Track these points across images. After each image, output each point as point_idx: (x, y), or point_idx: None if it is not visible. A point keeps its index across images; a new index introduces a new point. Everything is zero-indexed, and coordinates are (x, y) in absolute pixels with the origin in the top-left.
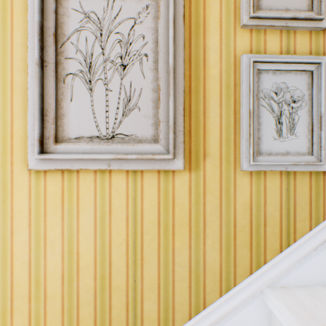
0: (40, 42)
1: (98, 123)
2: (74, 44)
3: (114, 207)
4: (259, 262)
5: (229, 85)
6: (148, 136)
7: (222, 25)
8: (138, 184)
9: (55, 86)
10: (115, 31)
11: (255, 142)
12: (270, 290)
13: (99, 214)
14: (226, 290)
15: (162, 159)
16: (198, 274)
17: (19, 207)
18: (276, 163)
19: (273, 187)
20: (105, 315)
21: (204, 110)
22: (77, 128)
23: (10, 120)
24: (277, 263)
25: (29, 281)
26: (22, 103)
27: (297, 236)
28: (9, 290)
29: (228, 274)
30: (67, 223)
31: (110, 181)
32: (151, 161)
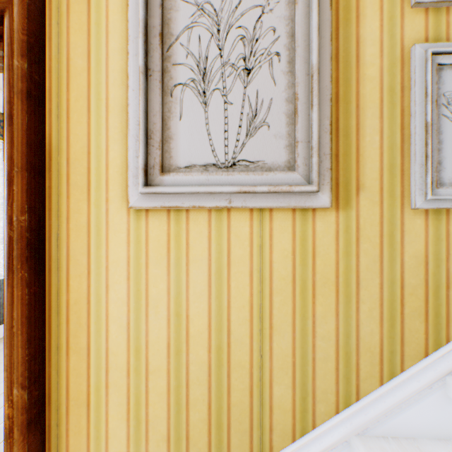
0: (145, 44)
1: (214, 146)
2: (184, 46)
3: (233, 258)
4: (438, 340)
5: (393, 90)
6: (280, 163)
7: (383, 6)
8: (266, 227)
9: (161, 101)
10: (236, 25)
11: (434, 168)
12: None
13: (214, 266)
14: (390, 376)
15: (302, 191)
16: (348, 352)
17: (115, 255)
18: None
19: None
20: (222, 399)
21: (357, 126)
22: (187, 154)
23: (105, 147)
24: None
25: (128, 349)
26: (118, 124)
27: None
28: (104, 359)
29: (393, 355)
30: (174, 278)
31: (229, 223)
32: (285, 195)
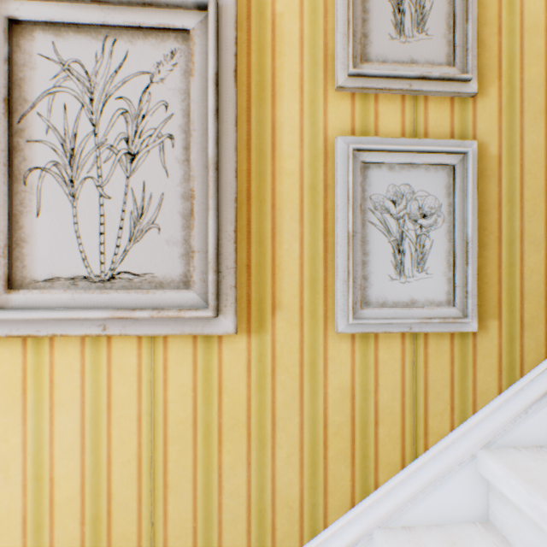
0: None
1: (86, 253)
2: (44, 116)
3: (116, 398)
4: (366, 486)
5: (316, 188)
6: (175, 276)
7: (304, 85)
8: (159, 357)
9: (7, 191)
10: (116, 94)
11: (359, 285)
12: (383, 533)
13: (89, 410)
14: (312, 534)
15: (196, 317)
16: (263, 510)
17: None
18: (392, 321)
19: (390, 359)
20: None
21: (273, 230)
22: (48, 263)
23: None
24: (396, 486)
25: None
26: None
27: (430, 441)
28: None
29: (315, 508)
30: (32, 428)
31: (110, 352)
32: (179, 319)
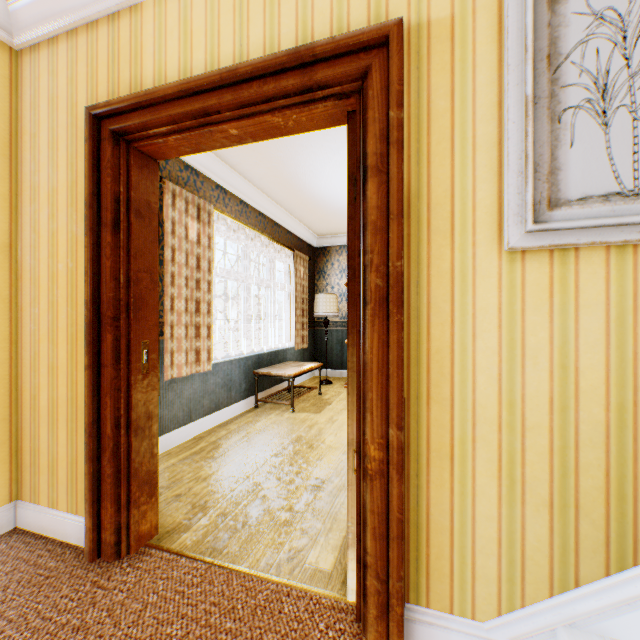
0: (533, 71)
1: (617, 172)
2: (575, 64)
3: None
4: None
5: None
6: None
7: None
8: None
9: (548, 130)
10: None
11: None
12: None
13: (612, 312)
14: None
15: None
16: None
17: (483, 302)
18: None
19: None
20: (624, 466)
21: None
22: (579, 185)
23: (471, 188)
24: None
25: (498, 403)
26: (487, 162)
27: None
28: (469, 412)
29: None
30: (557, 325)
31: (634, 261)
32: None
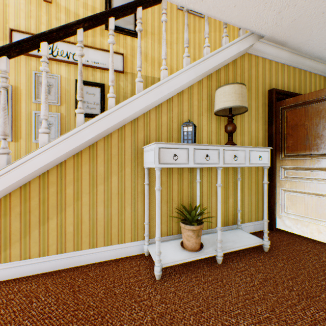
0: None
1: None
2: None
3: None
4: None
5: (29, 119)
6: None
7: (27, 101)
8: None
9: None
10: None
11: (37, 135)
12: None
13: None
14: None
15: None
16: None
17: None
18: None
19: None
20: None
21: (21, 125)
22: None
23: None
24: None
25: None
26: None
27: None
28: None
29: None
30: None
31: None
32: (0, 138)
